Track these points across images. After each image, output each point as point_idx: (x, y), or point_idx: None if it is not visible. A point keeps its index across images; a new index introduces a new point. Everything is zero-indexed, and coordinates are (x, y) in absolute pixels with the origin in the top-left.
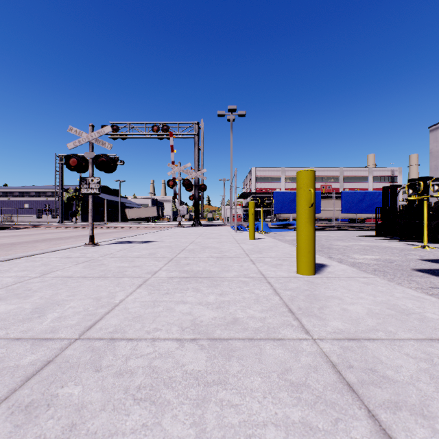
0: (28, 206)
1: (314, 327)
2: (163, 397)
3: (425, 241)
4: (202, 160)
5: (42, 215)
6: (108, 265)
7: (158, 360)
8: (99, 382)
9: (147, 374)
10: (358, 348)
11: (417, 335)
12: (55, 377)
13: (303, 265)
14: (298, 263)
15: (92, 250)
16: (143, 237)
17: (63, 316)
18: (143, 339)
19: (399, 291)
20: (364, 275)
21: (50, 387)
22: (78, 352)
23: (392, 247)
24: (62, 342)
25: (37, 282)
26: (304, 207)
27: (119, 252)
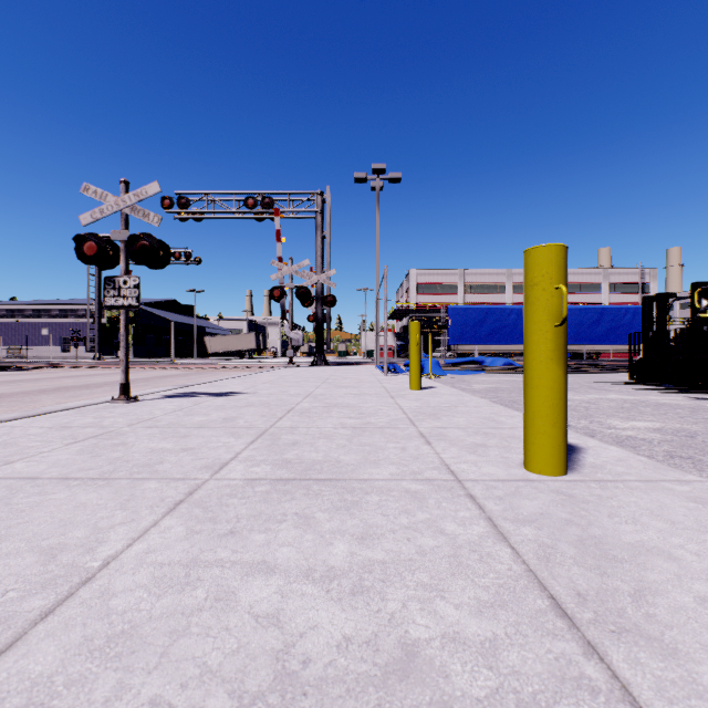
0: (48, 332)
1: (667, 700)
2: None
3: None
4: (329, 255)
5: (70, 347)
6: (131, 445)
7: None
8: None
9: None
10: None
11: None
12: None
13: (541, 452)
14: (530, 448)
15: (121, 411)
16: (224, 385)
17: None
18: None
19: None
20: (676, 475)
21: None
22: None
23: (671, 405)
24: None
25: None
26: (545, 326)
27: (167, 416)
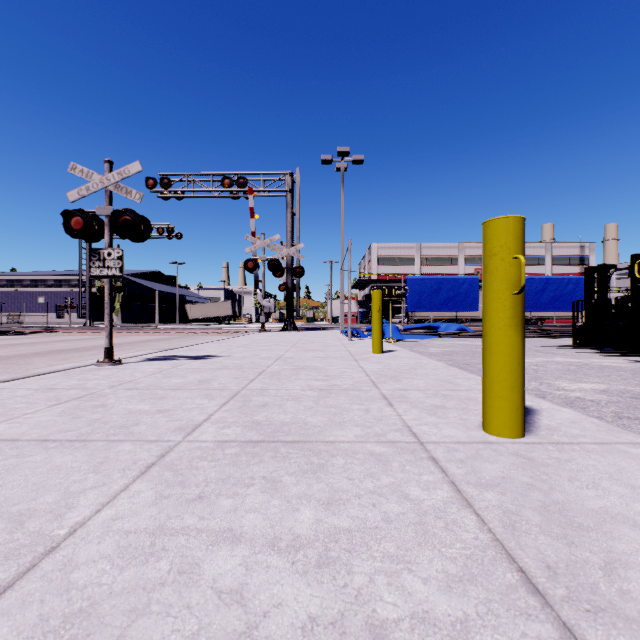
0: (44, 300)
1: None
2: None
3: None
4: (298, 230)
5: (64, 314)
6: (111, 407)
7: None
8: None
9: None
10: None
11: None
12: None
13: (500, 415)
14: (488, 411)
15: (104, 374)
16: (202, 349)
17: None
18: None
19: None
20: (629, 437)
21: None
22: None
23: (614, 367)
24: None
25: None
26: (503, 294)
27: (147, 378)
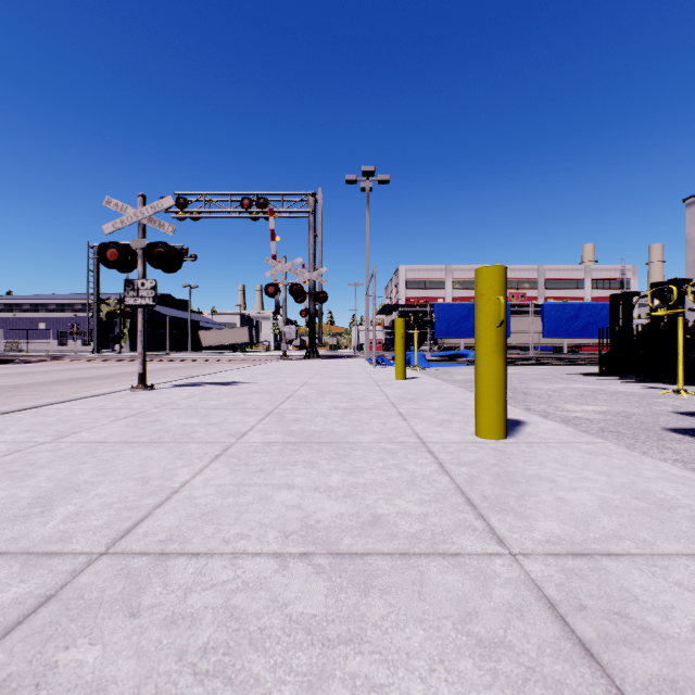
0: (45, 326)
1: (512, 532)
2: (248, 669)
3: (680, 383)
4: (321, 254)
5: (67, 341)
6: (165, 421)
7: (242, 594)
8: (133, 638)
9: (221, 622)
10: (592, 572)
11: (691, 546)
12: (55, 628)
13: (487, 422)
14: (479, 420)
15: (143, 397)
16: (226, 376)
17: (83, 511)
18: (216, 554)
19: (649, 468)
20: (588, 439)
21: (44, 649)
22: (102, 578)
23: (626, 393)
24: (76, 560)
25: (46, 451)
26: (489, 327)
27: (185, 401)
